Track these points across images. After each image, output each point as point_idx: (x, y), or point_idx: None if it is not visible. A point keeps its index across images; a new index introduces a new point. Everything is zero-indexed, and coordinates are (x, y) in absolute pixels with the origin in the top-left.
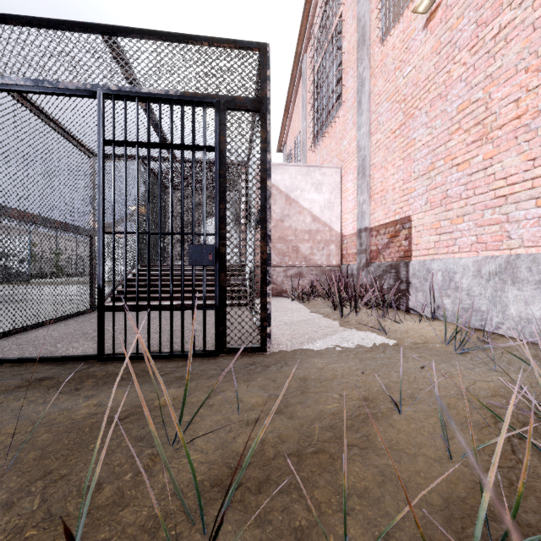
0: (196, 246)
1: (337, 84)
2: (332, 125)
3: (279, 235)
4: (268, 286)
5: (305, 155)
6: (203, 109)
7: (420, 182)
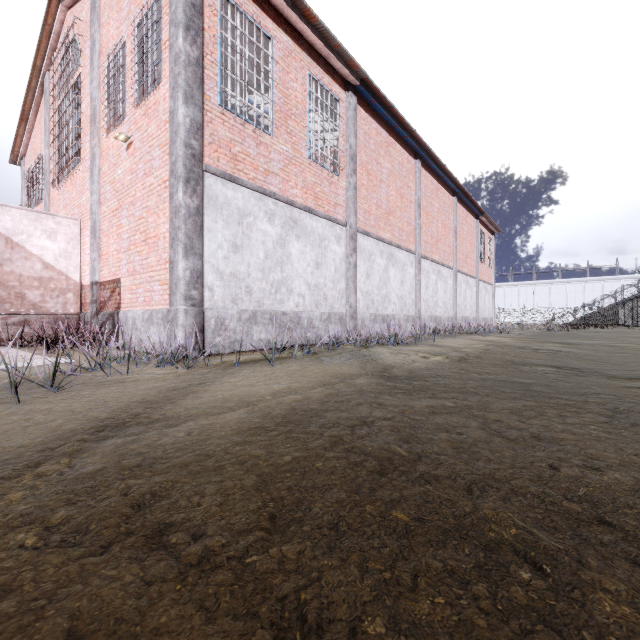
0: None
1: (78, 137)
2: (74, 174)
3: None
4: None
5: (48, 188)
6: None
7: (125, 256)
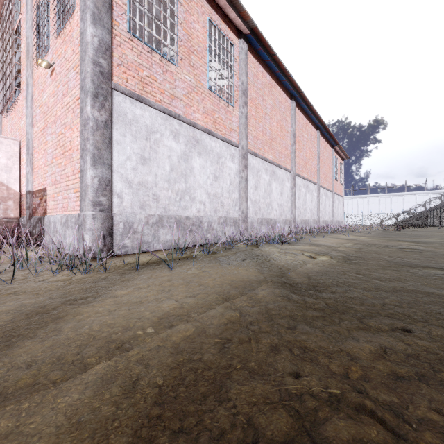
0: None
1: (19, 72)
2: (16, 103)
3: None
4: None
5: (0, 117)
6: None
7: (49, 168)
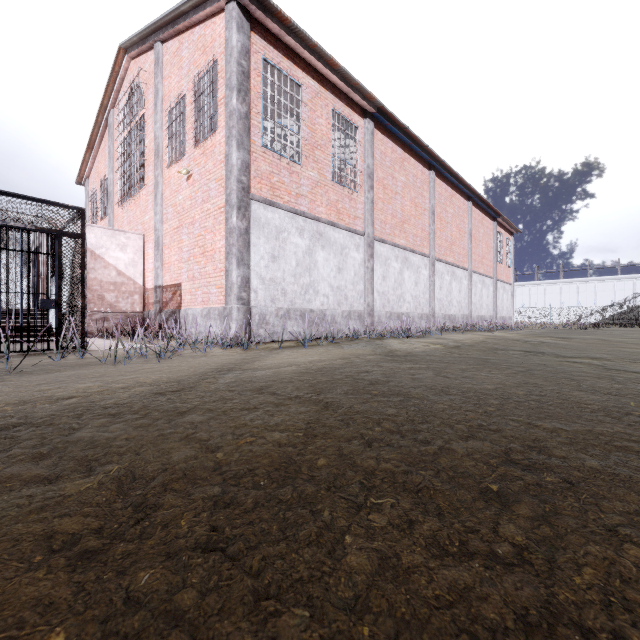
0: (45, 300)
1: (142, 166)
2: (138, 196)
3: None
4: (85, 319)
5: (113, 206)
6: (48, 235)
7: (185, 265)
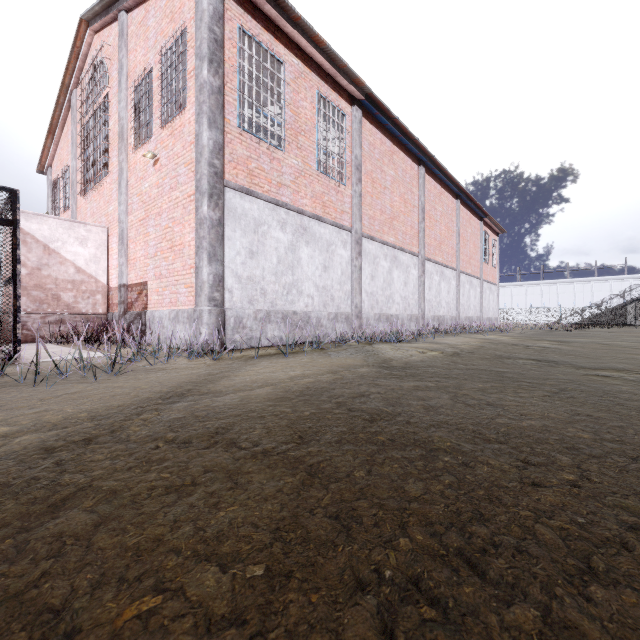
0: None
1: (106, 151)
2: (101, 185)
3: (36, 283)
4: (19, 324)
5: (75, 197)
6: None
7: (152, 261)
